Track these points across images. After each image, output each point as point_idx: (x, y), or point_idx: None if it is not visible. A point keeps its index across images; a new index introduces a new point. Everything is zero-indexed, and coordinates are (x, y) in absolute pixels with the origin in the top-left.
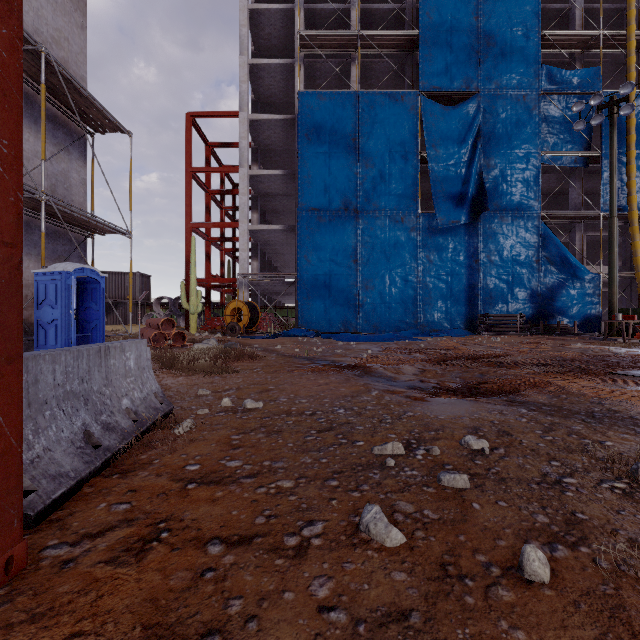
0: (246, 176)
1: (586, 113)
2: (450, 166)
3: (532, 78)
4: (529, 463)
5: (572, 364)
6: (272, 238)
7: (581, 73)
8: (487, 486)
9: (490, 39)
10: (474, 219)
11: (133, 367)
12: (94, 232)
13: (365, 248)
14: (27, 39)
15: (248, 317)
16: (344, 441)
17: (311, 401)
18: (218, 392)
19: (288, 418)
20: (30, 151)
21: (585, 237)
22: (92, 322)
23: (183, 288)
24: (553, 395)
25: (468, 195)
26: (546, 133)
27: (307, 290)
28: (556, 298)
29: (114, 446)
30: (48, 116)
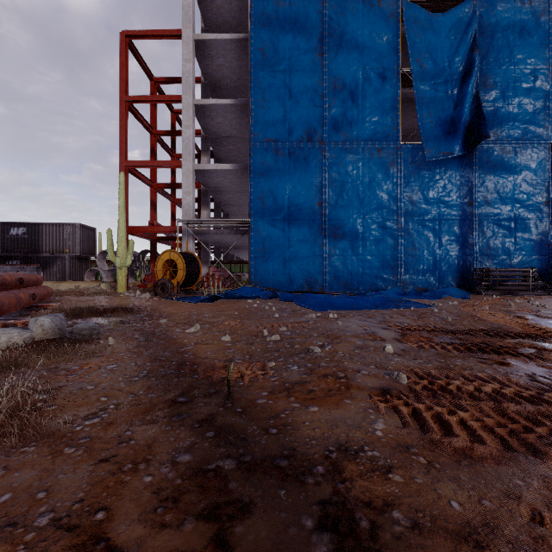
0: (190, 105)
1: None
2: (439, 85)
3: None
4: None
5: None
6: (223, 183)
7: None
8: None
9: None
10: (468, 151)
11: None
12: None
13: (333, 187)
14: None
15: (183, 272)
16: None
17: None
18: None
19: None
20: None
21: None
22: None
23: (109, 236)
24: None
25: (462, 120)
26: None
27: (262, 239)
28: None
29: None
30: None
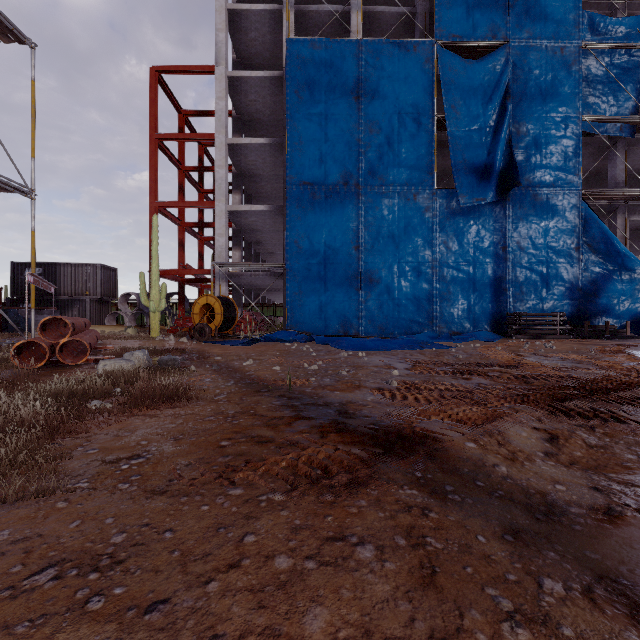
0: (224, 145)
1: (634, 71)
2: (473, 132)
3: (571, 26)
4: None
5: None
6: (257, 223)
7: (629, 21)
8: None
9: None
10: (502, 197)
11: None
12: None
13: (369, 232)
14: None
15: (221, 316)
16: None
17: None
18: None
19: None
20: None
21: (628, 222)
22: None
23: (142, 280)
24: None
25: (495, 167)
26: (586, 95)
27: (298, 283)
28: (600, 293)
29: None
30: None
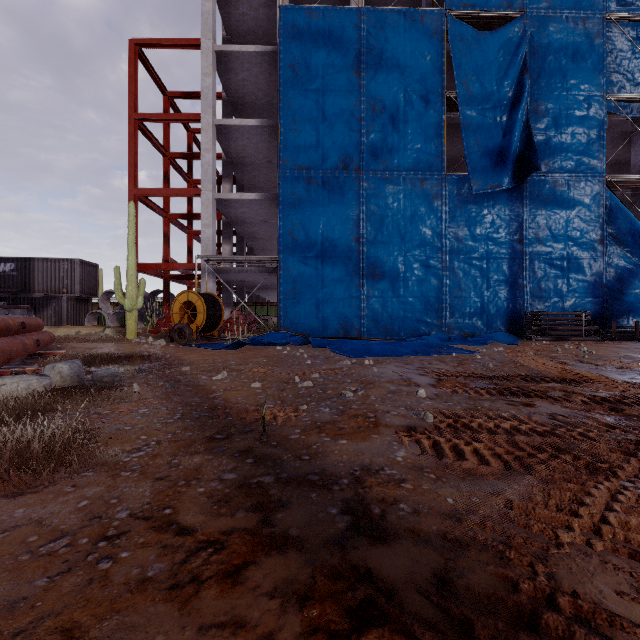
0: (210, 126)
1: None
2: (487, 110)
3: None
4: None
5: None
6: (248, 214)
7: None
8: None
9: None
10: (518, 183)
11: None
12: None
13: (371, 221)
14: None
15: (204, 315)
16: None
17: None
18: None
19: None
20: None
21: None
22: None
23: (117, 275)
24: None
25: (512, 149)
26: (610, 71)
27: (292, 279)
28: (626, 290)
29: None
30: None
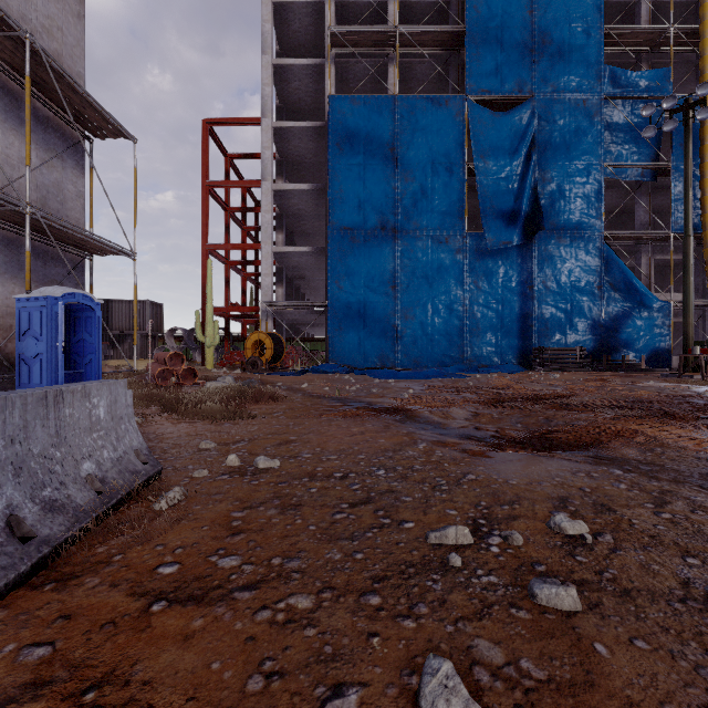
0: (270, 191)
1: (654, 120)
2: (501, 180)
3: (593, 80)
4: (655, 561)
5: (652, 406)
6: (299, 262)
7: (649, 75)
8: (607, 606)
9: (546, 36)
10: (528, 240)
11: (104, 417)
12: (92, 252)
13: (404, 273)
14: (8, 23)
15: (271, 351)
16: (387, 521)
17: (342, 458)
18: (225, 445)
19: (311, 483)
20: (15, 157)
21: (653, 260)
22: (86, 356)
23: (198, 318)
24: (645, 448)
25: (521, 212)
26: (609, 143)
27: (339, 320)
28: (620, 329)
29: (58, 535)
30: (37, 117)
